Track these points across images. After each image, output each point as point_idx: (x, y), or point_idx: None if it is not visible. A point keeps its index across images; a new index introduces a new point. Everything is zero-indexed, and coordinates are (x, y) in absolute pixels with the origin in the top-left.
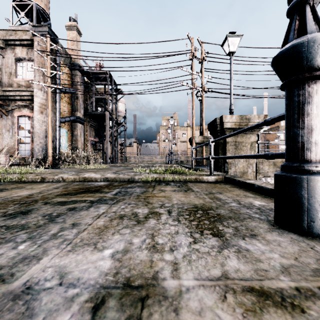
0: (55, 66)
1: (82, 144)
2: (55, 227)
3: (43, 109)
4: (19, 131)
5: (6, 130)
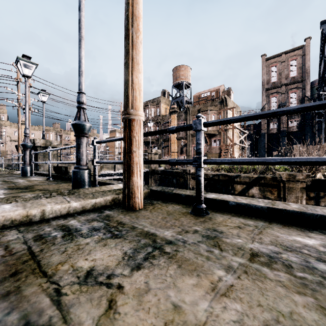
0: None
1: None
2: None
3: None
4: None
5: None
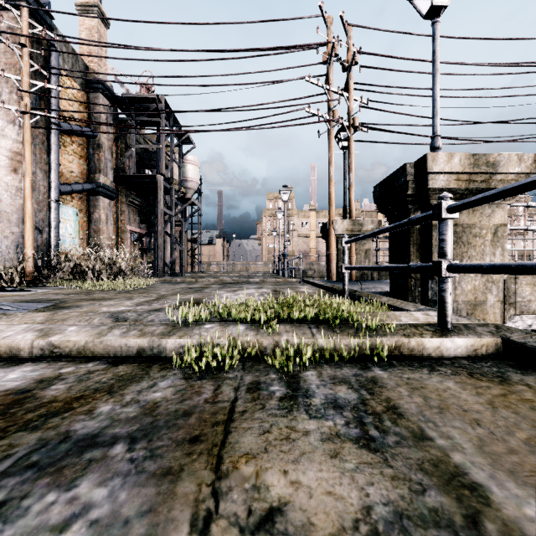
0: (44, 74)
1: (111, 238)
2: None
3: (17, 163)
4: None
5: None
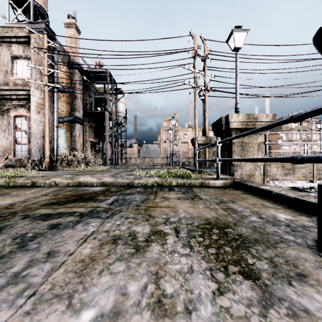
0: (53, 64)
1: (81, 145)
2: (22, 259)
3: (40, 108)
4: (16, 132)
5: (2, 131)
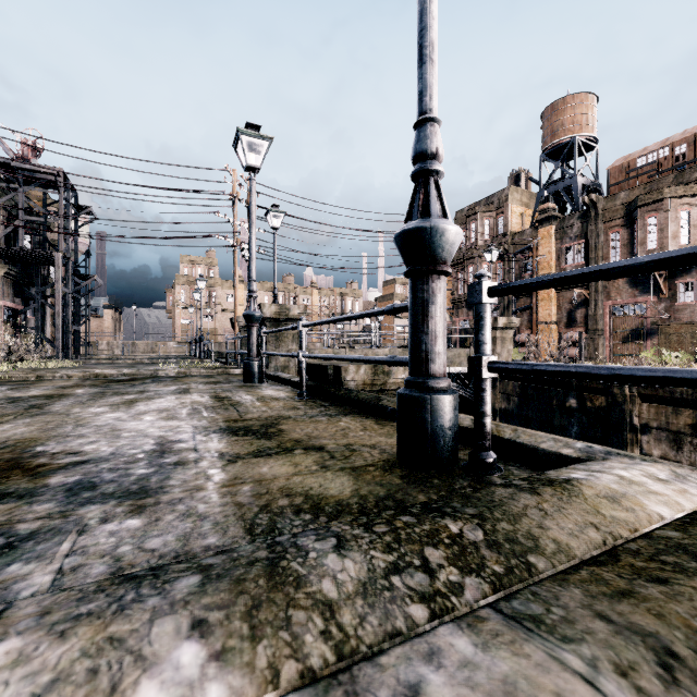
0: None
1: None
2: (140, 387)
3: None
4: None
5: None
